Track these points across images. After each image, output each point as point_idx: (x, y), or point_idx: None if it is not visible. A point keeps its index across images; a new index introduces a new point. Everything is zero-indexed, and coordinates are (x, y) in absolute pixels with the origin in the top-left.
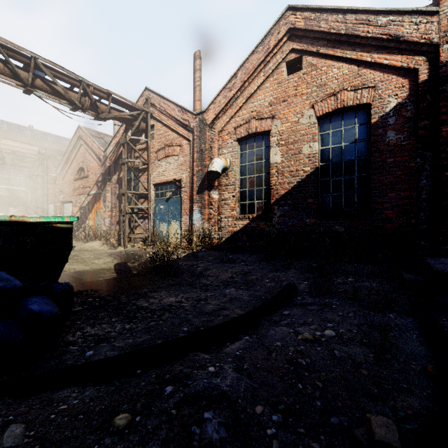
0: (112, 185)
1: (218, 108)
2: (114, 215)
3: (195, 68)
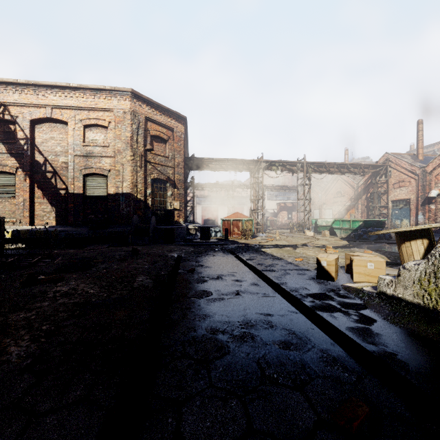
0: (362, 200)
1: (434, 165)
2: (363, 216)
3: (418, 129)
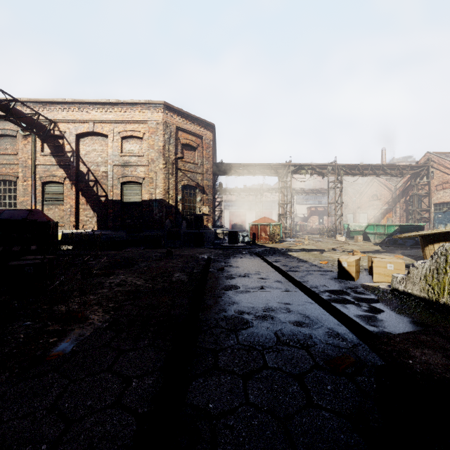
0: (400, 204)
1: None
2: (402, 220)
3: None
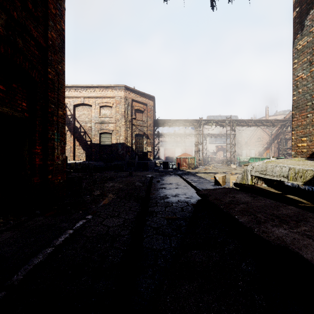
0: (274, 144)
1: None
2: (275, 154)
3: None
